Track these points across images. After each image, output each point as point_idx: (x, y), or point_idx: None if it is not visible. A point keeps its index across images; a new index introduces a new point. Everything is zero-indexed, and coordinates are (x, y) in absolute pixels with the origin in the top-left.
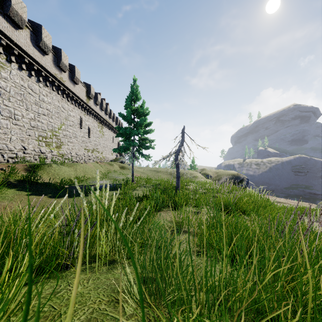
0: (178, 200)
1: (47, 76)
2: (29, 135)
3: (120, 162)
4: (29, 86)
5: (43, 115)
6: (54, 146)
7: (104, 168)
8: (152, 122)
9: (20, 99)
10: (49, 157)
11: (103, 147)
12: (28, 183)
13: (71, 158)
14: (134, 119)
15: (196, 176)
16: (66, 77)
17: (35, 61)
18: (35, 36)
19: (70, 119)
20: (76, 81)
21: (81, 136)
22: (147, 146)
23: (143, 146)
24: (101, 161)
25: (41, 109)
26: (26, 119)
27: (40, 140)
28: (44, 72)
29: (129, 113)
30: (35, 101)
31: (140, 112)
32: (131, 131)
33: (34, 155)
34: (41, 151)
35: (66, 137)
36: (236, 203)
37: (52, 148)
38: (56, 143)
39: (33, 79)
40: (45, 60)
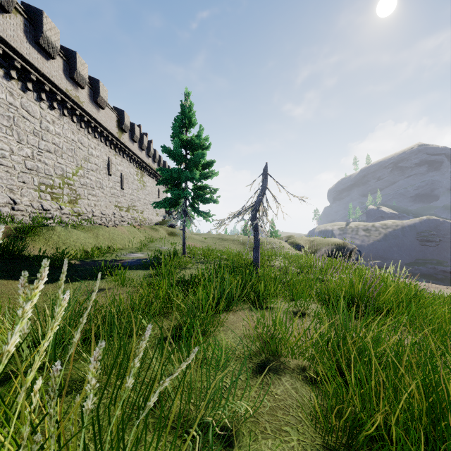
0: (261, 290)
1: (54, 93)
2: (24, 182)
3: (169, 226)
4: (23, 105)
5: (46, 153)
6: (66, 200)
7: (144, 234)
8: (215, 161)
9: (7, 125)
10: (57, 216)
11: (144, 204)
12: (2, 257)
13: (93, 219)
14: (185, 156)
15: (281, 247)
16: (84, 97)
17: (33, 67)
18: (33, 28)
19: (92, 160)
20: (101, 104)
21: (109, 187)
22: (207, 198)
23: (200, 198)
24: (141, 225)
25: (44, 143)
26: (18, 157)
27: (42, 190)
28: (47, 86)
29: (177, 145)
30: (34, 130)
31: (195, 145)
32: (181, 174)
33: (31, 212)
34: (42, 207)
35: (85, 187)
36: (369, 295)
37: (63, 203)
38: (69, 196)
39: (31, 96)
40: (50, 66)
